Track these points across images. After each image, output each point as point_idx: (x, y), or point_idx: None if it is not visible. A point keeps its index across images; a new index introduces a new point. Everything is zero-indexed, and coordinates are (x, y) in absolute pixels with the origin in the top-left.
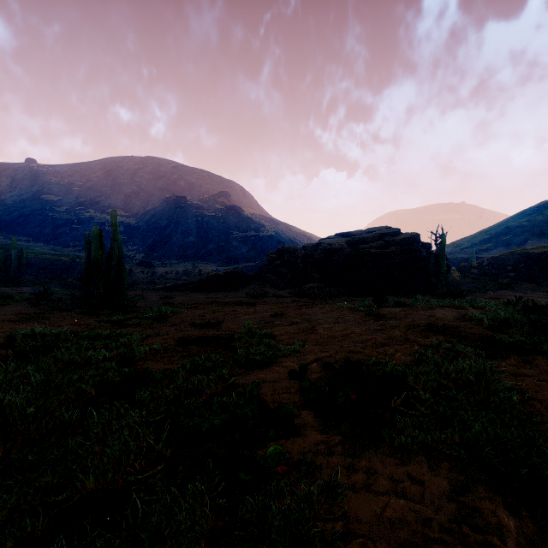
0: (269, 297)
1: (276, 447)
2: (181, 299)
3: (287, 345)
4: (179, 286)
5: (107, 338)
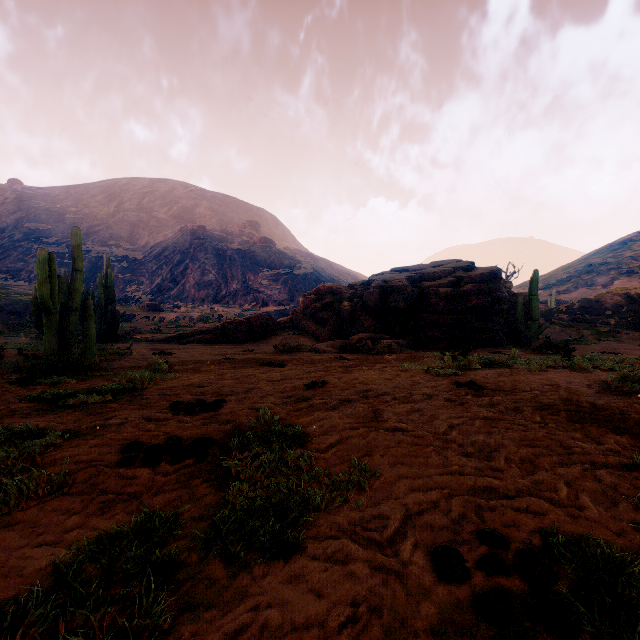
0: (305, 352)
1: None
2: (181, 355)
3: (335, 465)
4: (186, 336)
5: None
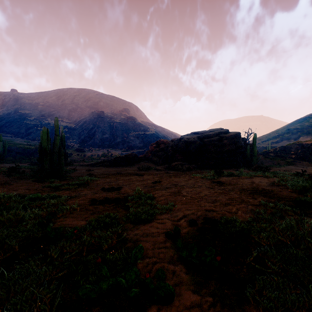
0: (151, 170)
1: None
2: (98, 171)
3: (163, 204)
4: (98, 163)
5: (43, 200)
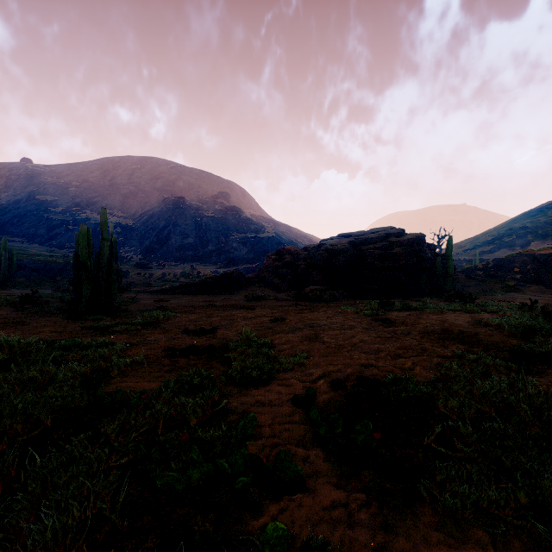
0: (269, 300)
1: (276, 525)
2: (176, 302)
3: (289, 356)
4: (175, 288)
5: (84, 349)
